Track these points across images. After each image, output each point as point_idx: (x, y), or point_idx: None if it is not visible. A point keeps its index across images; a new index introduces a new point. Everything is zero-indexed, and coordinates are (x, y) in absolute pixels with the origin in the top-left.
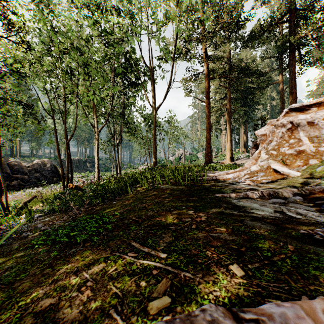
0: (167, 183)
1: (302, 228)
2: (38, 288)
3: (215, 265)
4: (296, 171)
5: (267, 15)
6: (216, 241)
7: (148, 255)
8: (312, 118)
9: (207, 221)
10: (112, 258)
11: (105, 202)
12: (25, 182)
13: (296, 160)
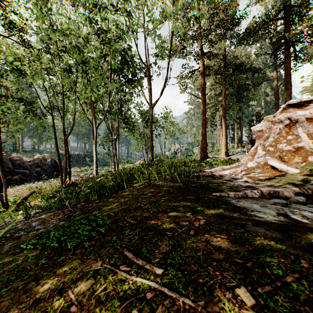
0: (164, 179)
1: (311, 235)
2: (16, 311)
3: (219, 287)
4: (295, 168)
5: (261, 13)
6: (218, 253)
7: (142, 270)
8: (311, 114)
9: (206, 226)
10: (102, 273)
11: (101, 199)
12: (26, 176)
13: (294, 156)
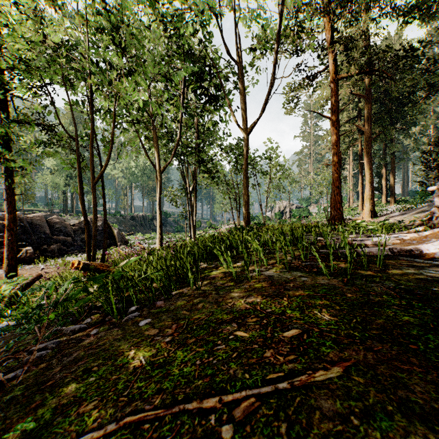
0: (279, 263)
1: None
2: None
3: None
4: None
5: None
6: None
7: None
8: None
9: None
10: None
11: (124, 316)
12: (68, 246)
13: None
